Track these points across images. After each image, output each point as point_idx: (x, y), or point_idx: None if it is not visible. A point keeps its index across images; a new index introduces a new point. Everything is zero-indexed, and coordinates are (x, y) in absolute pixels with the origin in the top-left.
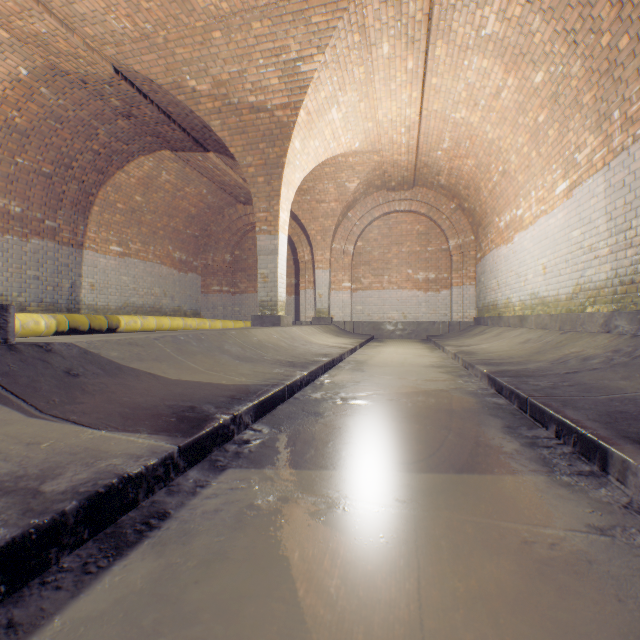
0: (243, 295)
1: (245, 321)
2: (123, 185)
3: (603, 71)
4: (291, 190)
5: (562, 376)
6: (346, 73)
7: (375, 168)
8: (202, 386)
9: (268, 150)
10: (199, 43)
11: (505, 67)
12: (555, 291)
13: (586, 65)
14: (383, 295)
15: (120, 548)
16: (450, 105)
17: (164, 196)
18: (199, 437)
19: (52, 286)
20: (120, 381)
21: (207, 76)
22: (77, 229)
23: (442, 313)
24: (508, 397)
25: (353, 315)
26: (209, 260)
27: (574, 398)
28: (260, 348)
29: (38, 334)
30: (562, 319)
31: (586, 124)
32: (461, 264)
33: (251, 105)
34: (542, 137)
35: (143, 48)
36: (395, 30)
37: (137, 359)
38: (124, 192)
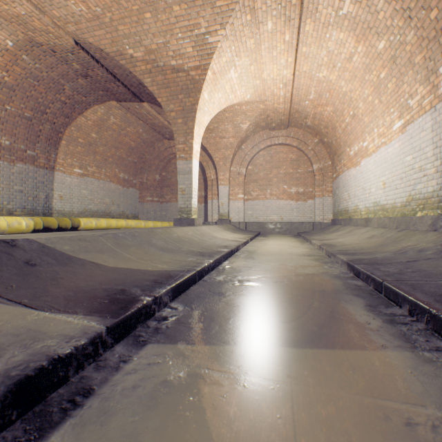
0: (168, 203)
1: (169, 222)
2: (83, 126)
3: (431, 38)
4: (201, 128)
5: (405, 264)
6: (241, 44)
7: (261, 113)
8: (133, 272)
9: (185, 100)
10: (135, 22)
11: (356, 38)
12: (392, 200)
13: (418, 34)
14: (266, 203)
15: (43, 430)
16: (315, 67)
17: (112, 134)
18: (125, 317)
19: (32, 197)
20: (69, 269)
21: (141, 46)
22: (50, 157)
23: (308, 216)
24: (365, 280)
25: (245, 217)
26: (144, 179)
27: (419, 282)
28: (179, 242)
29: (20, 231)
30: (398, 221)
31: (417, 78)
32: (322, 181)
33: (173, 67)
34: (383, 89)
35: (95, 26)
36: (276, 11)
37: (84, 251)
38: (83, 131)
